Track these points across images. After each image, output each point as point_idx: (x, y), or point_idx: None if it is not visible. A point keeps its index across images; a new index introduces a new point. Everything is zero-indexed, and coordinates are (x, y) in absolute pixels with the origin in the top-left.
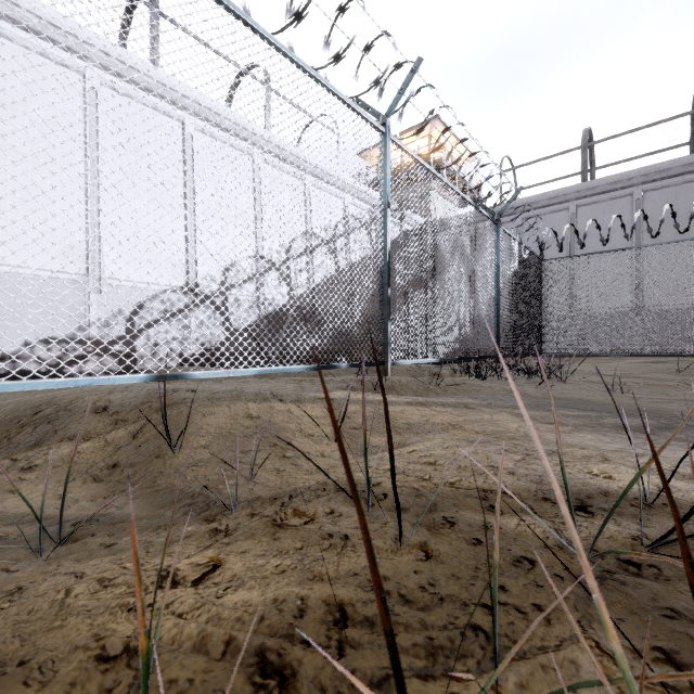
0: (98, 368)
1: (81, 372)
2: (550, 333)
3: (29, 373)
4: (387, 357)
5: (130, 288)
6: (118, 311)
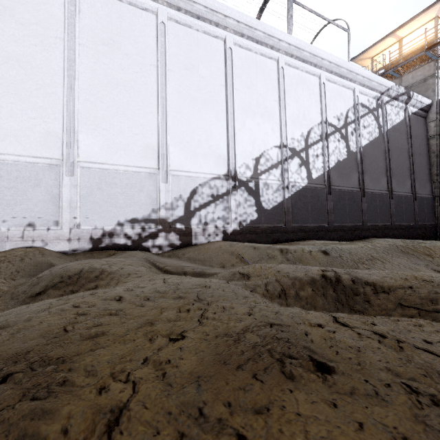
0: (165, 242)
1: (154, 245)
2: None
3: (120, 246)
4: None
5: (187, 178)
6: (179, 196)
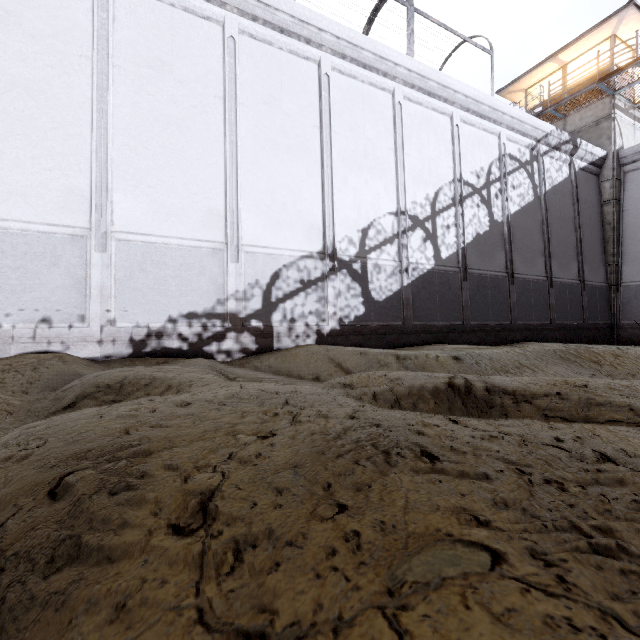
0: (235, 346)
1: (220, 350)
2: None
3: (172, 351)
4: None
5: (267, 256)
6: (255, 282)
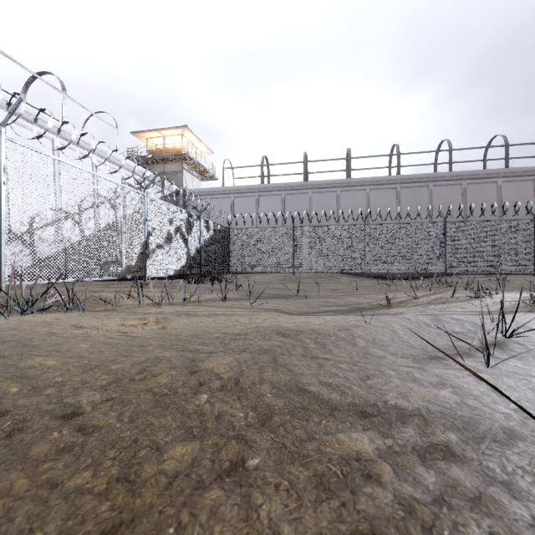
0: None
1: None
2: (232, 263)
3: None
4: (146, 274)
5: None
6: None
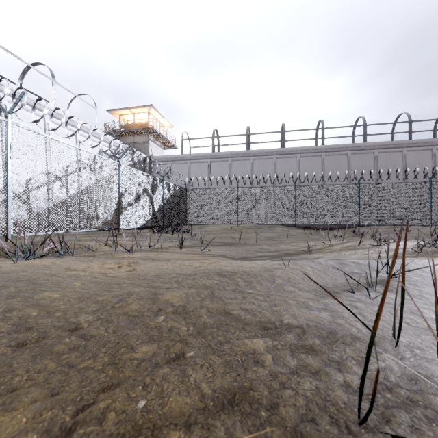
0: None
1: None
2: (189, 216)
3: None
4: (120, 226)
5: None
6: None
